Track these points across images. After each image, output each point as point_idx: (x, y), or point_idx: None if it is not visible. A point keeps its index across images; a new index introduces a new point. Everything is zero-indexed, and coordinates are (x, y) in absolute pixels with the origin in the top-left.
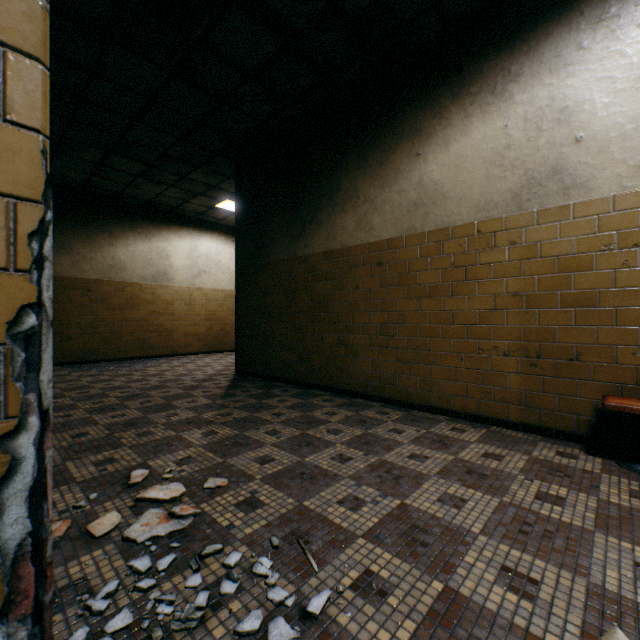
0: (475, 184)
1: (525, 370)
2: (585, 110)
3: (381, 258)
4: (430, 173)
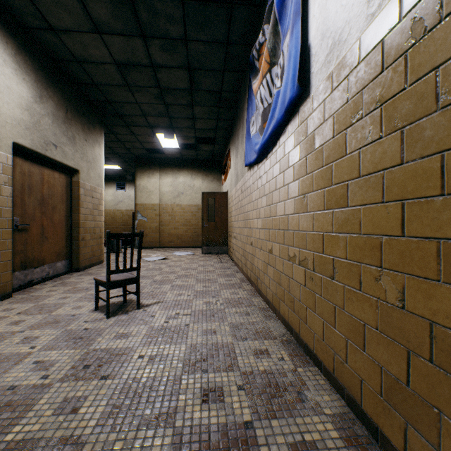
0: None
1: None
2: (106, 197)
3: None
4: None
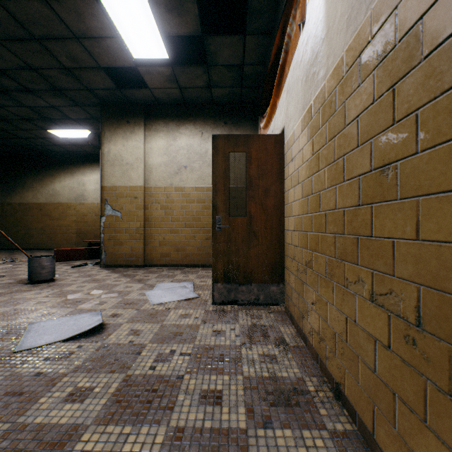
0: (67, 194)
1: (77, 237)
2: (87, 185)
3: (42, 208)
4: (56, 188)
